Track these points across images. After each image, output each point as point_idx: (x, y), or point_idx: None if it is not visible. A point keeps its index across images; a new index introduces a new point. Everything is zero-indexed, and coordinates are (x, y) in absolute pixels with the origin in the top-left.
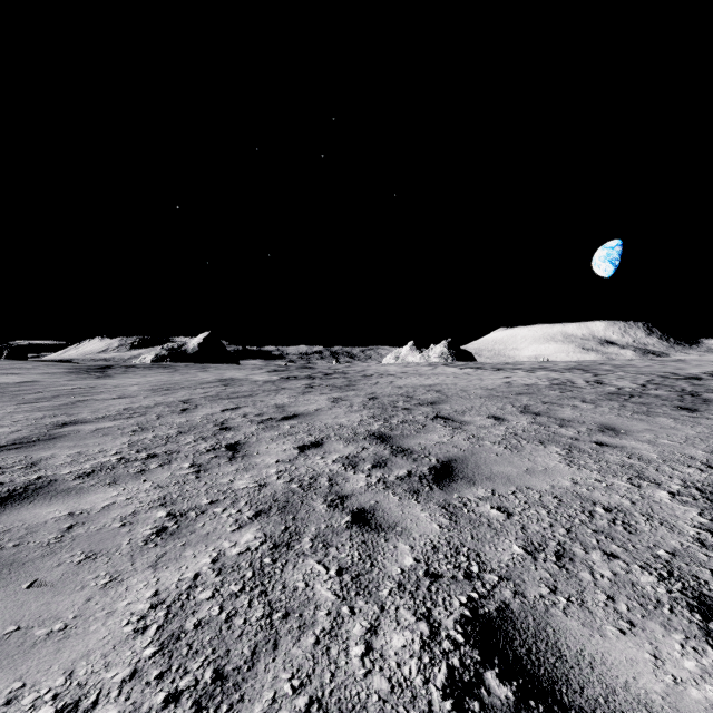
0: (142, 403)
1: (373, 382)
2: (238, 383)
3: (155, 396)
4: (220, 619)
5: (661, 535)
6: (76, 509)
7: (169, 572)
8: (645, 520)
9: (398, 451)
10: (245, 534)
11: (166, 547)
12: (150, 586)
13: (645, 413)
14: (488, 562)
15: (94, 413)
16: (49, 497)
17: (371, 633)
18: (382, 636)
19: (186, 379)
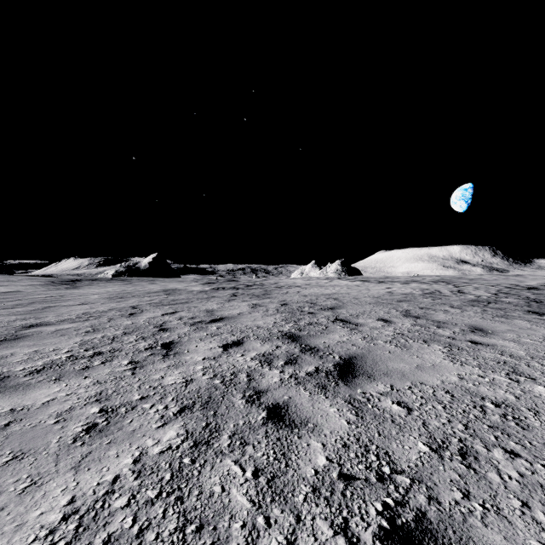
0: (98, 309)
1: (284, 292)
2: (178, 293)
3: (110, 302)
4: (131, 534)
5: None
6: (18, 405)
7: (90, 474)
8: (533, 415)
9: (306, 349)
10: (168, 431)
11: (92, 446)
12: (68, 491)
13: (504, 317)
14: (397, 461)
15: (57, 317)
16: None
17: None
18: None
19: (137, 289)
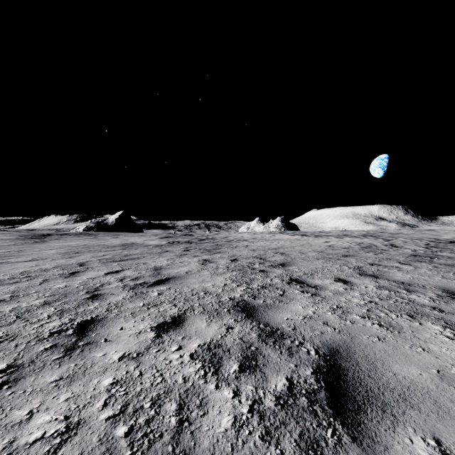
0: (43, 266)
1: (234, 246)
2: (135, 247)
3: (62, 258)
4: None
5: None
6: None
7: None
8: None
9: (266, 334)
10: None
11: None
12: None
13: None
14: None
15: None
16: None
17: None
18: None
19: (98, 243)
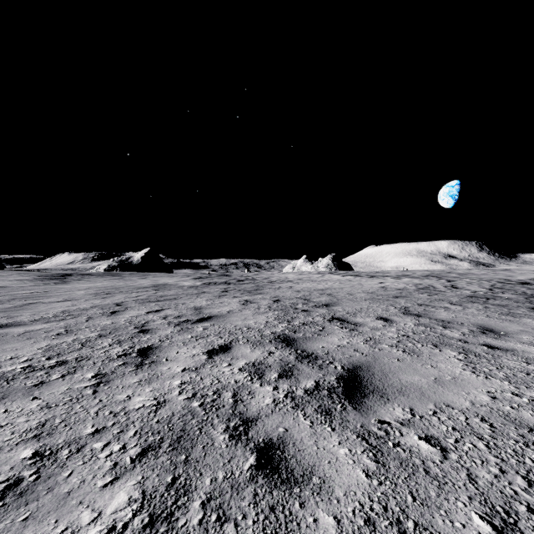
0: (80, 306)
1: (276, 287)
2: (168, 288)
3: (95, 299)
4: None
5: None
6: None
7: None
8: None
9: (303, 356)
10: (118, 493)
11: None
12: None
13: (510, 314)
14: None
15: (32, 316)
16: None
17: None
18: None
19: (127, 284)
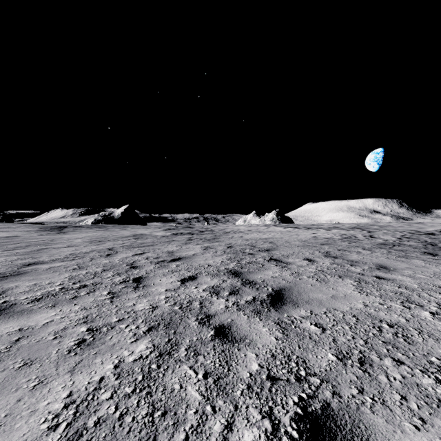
0: (82, 250)
1: (230, 236)
2: (145, 237)
3: (91, 245)
4: (114, 417)
5: (431, 345)
6: (24, 326)
7: (82, 376)
8: (418, 334)
9: (246, 283)
10: (140, 345)
11: (83, 355)
12: (67, 388)
13: (404, 257)
14: (312, 367)
15: (50, 257)
16: (8, 316)
17: (228, 429)
18: (236, 432)
19: (112, 234)
